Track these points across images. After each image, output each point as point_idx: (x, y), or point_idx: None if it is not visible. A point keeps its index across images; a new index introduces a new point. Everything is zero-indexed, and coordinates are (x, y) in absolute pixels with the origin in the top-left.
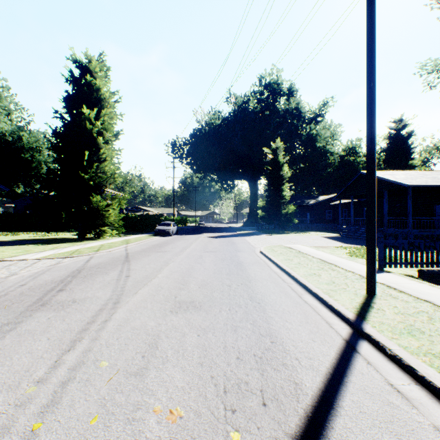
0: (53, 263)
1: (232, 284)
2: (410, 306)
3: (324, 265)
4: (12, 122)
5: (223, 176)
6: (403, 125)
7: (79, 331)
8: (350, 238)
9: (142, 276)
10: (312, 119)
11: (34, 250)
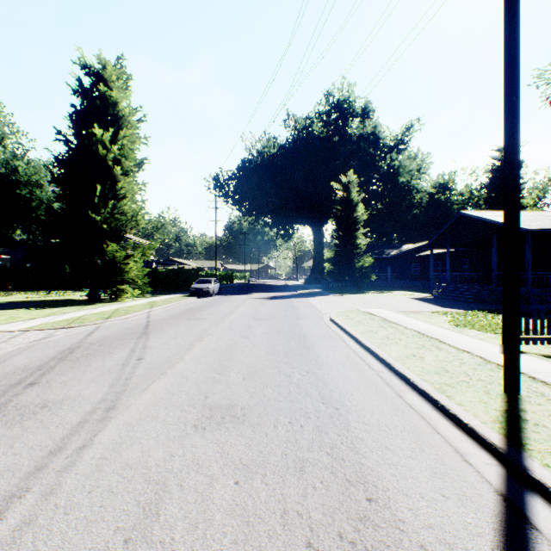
0: (39, 337)
1: (293, 373)
2: None
3: (423, 340)
4: (7, 148)
5: (280, 219)
6: None
7: (28, 471)
8: (447, 300)
9: (161, 359)
10: (393, 147)
11: (23, 317)
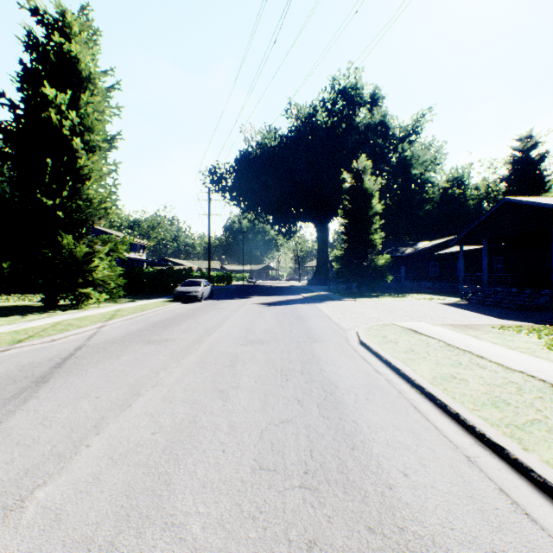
0: None
1: None
2: None
3: None
4: None
5: (281, 215)
6: (532, 144)
7: None
8: (490, 307)
9: None
10: (403, 138)
11: None
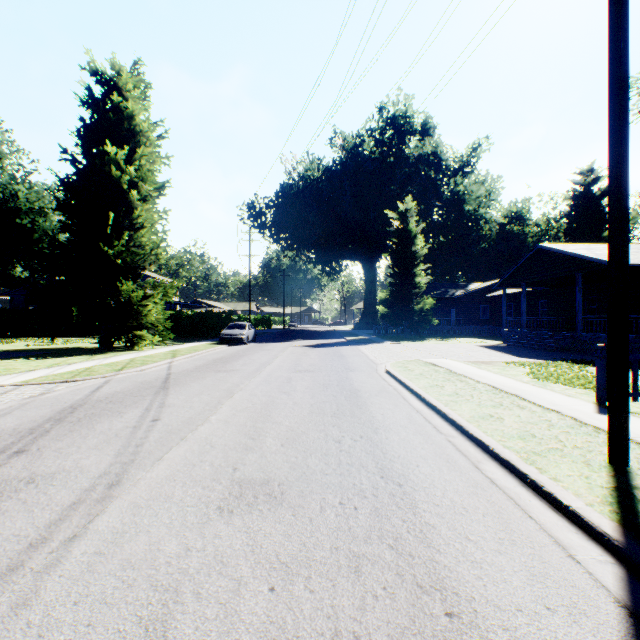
0: (36, 393)
1: (343, 438)
2: None
3: (500, 396)
4: (5, 171)
5: (325, 254)
6: (594, 178)
7: None
8: (523, 348)
9: (182, 420)
10: (457, 169)
11: (20, 368)
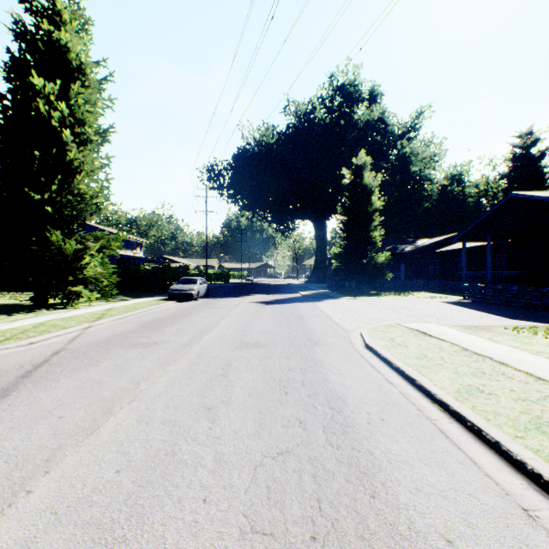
0: None
1: None
2: None
3: None
4: None
5: (279, 213)
6: (533, 140)
7: None
8: (496, 306)
9: None
10: (402, 135)
11: None
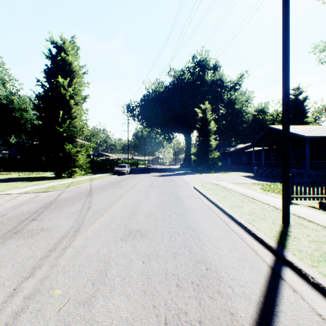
0: (31, 197)
1: (172, 215)
2: (320, 234)
3: (244, 198)
4: (6, 89)
5: (165, 130)
6: (300, 92)
7: (41, 257)
8: (262, 177)
9: (100, 208)
10: (232, 87)
11: (20, 186)
